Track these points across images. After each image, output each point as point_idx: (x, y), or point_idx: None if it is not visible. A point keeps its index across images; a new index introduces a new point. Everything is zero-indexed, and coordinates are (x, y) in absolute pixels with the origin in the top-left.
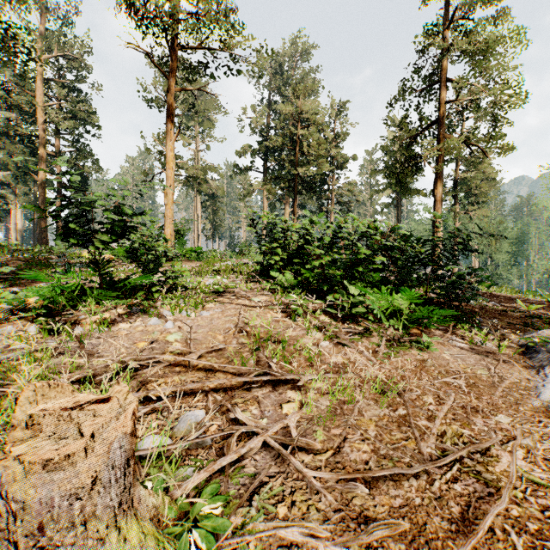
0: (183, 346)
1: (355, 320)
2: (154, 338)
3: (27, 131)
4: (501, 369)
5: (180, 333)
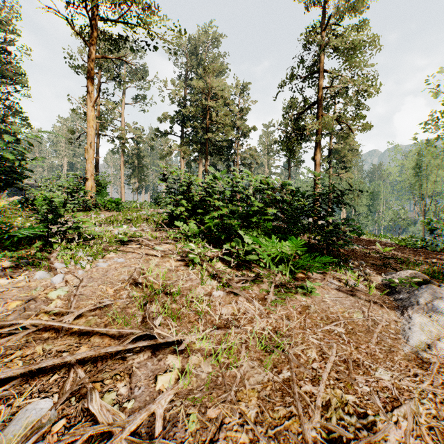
0: (64, 304)
1: (248, 266)
2: (34, 295)
3: None
4: (373, 310)
5: (66, 288)
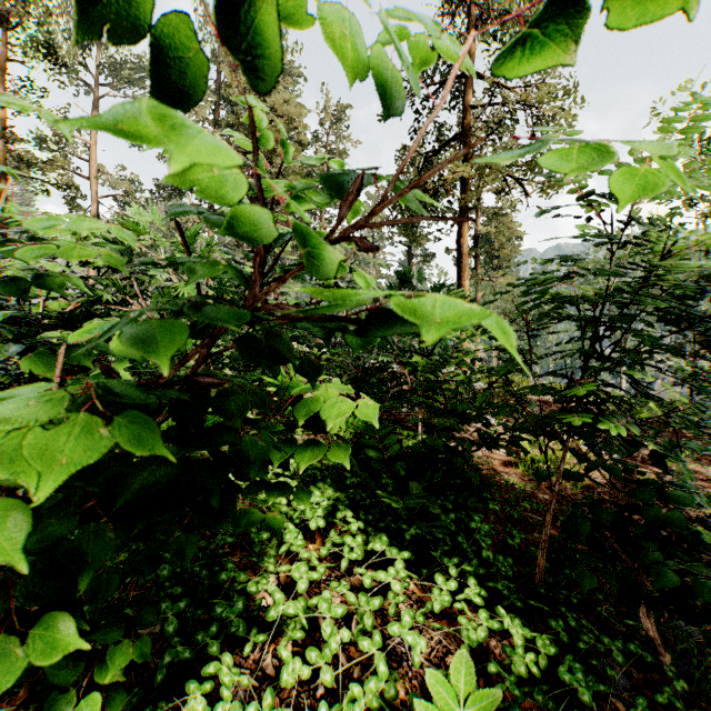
0: None
1: None
2: None
3: None
4: None
5: None
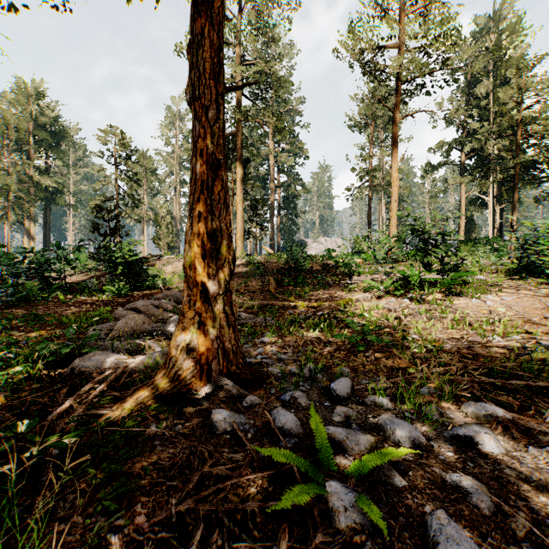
0: (515, 314)
1: None
2: (487, 309)
3: (263, 173)
4: None
5: (503, 308)
